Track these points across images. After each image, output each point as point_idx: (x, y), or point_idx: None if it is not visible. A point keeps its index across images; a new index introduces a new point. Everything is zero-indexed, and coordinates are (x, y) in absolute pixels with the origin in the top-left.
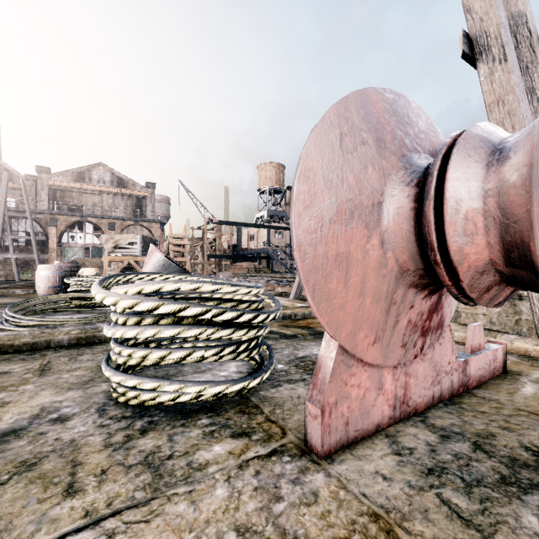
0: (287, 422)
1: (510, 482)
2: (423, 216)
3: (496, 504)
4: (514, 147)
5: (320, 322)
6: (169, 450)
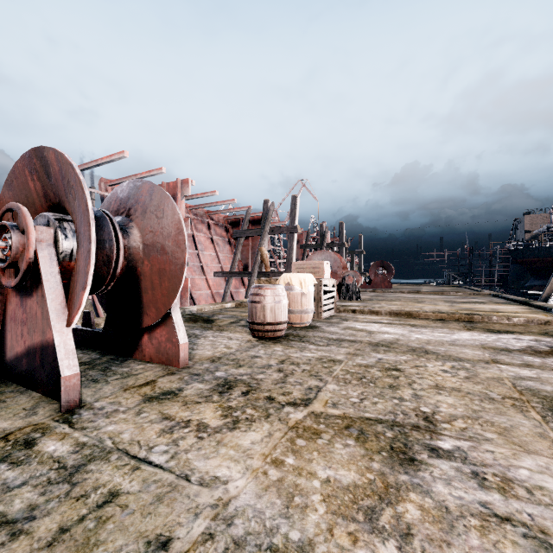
0: (13, 427)
1: (104, 370)
2: (106, 251)
3: (117, 373)
4: (129, 232)
5: (74, 314)
6: (47, 474)
